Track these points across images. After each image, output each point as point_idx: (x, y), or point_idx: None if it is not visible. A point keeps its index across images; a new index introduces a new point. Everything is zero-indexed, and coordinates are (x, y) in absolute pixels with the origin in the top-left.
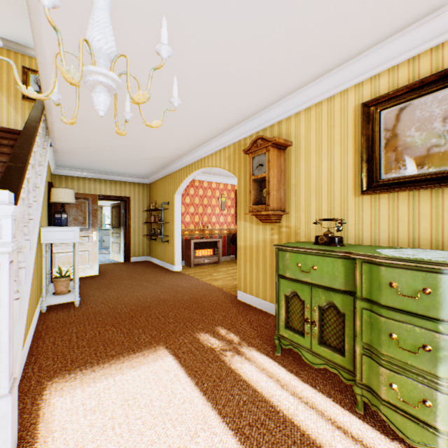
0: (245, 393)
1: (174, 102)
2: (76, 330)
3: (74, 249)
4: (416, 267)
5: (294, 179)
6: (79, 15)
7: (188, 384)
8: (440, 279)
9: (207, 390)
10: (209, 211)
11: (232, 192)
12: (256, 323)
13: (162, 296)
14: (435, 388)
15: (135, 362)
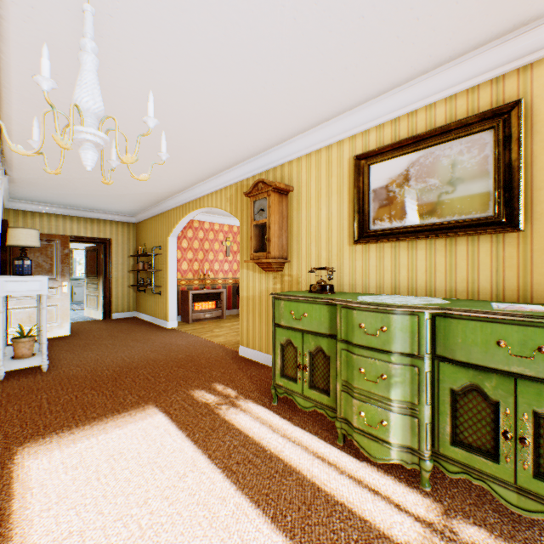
0: (237, 439)
1: (162, 156)
2: (47, 396)
3: (40, 303)
4: (377, 309)
5: (296, 226)
6: (57, 47)
7: (179, 436)
8: (392, 318)
9: (199, 439)
10: (211, 256)
11: (238, 235)
12: (257, 378)
13: (152, 356)
14: (389, 409)
15: (121, 421)
